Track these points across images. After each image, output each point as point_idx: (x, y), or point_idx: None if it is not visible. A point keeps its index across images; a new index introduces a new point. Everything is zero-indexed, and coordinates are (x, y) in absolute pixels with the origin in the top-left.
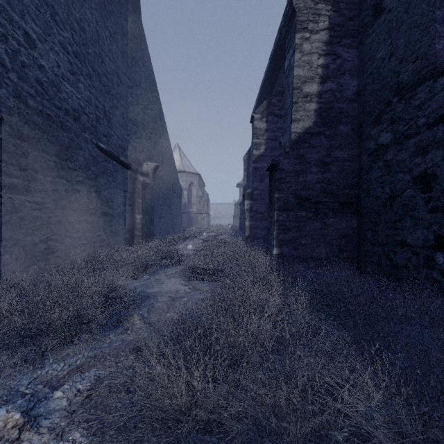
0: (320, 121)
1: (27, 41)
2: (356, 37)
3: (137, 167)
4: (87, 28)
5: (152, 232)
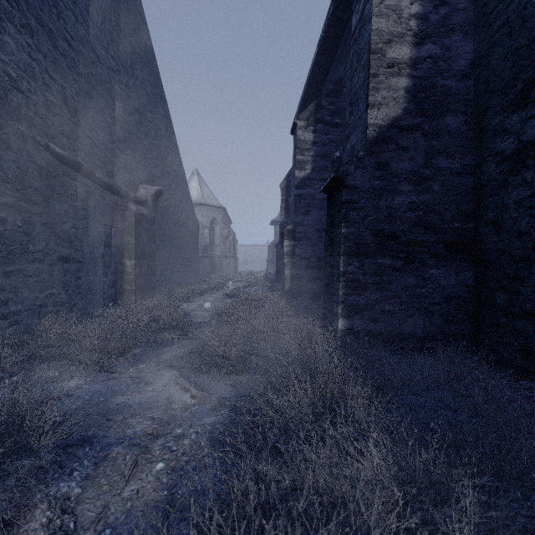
0: (414, 107)
1: None
2: None
3: (126, 190)
4: None
5: (153, 284)
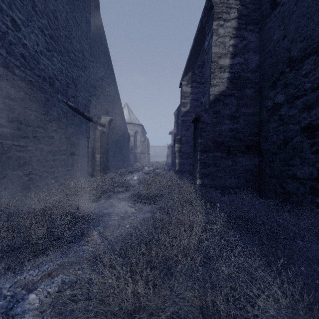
0: (231, 86)
1: (13, 25)
2: (257, 24)
3: (96, 120)
4: (60, 17)
5: (108, 167)
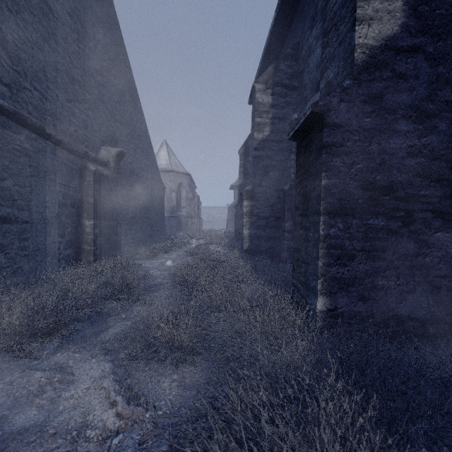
0: (414, 22)
1: None
2: None
3: (85, 150)
4: None
5: (115, 243)
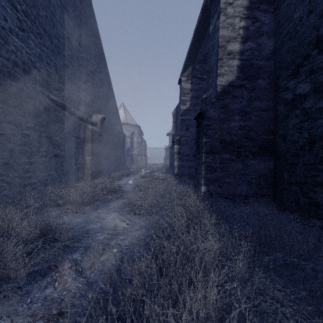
0: (241, 75)
1: None
2: (272, 3)
3: (86, 118)
4: None
5: (100, 170)
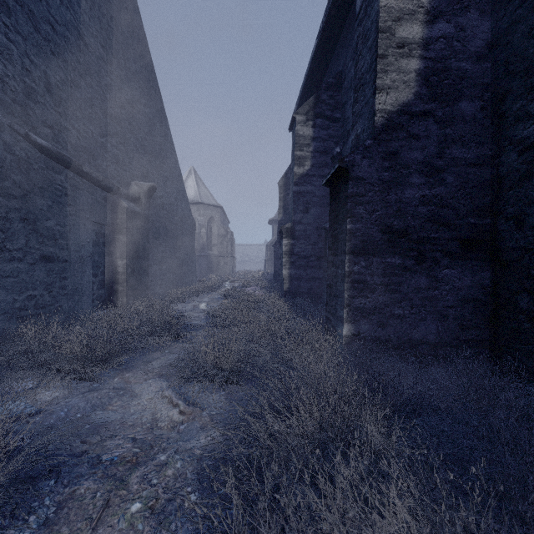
0: (426, 91)
1: None
2: None
3: (117, 186)
4: None
5: (146, 284)
